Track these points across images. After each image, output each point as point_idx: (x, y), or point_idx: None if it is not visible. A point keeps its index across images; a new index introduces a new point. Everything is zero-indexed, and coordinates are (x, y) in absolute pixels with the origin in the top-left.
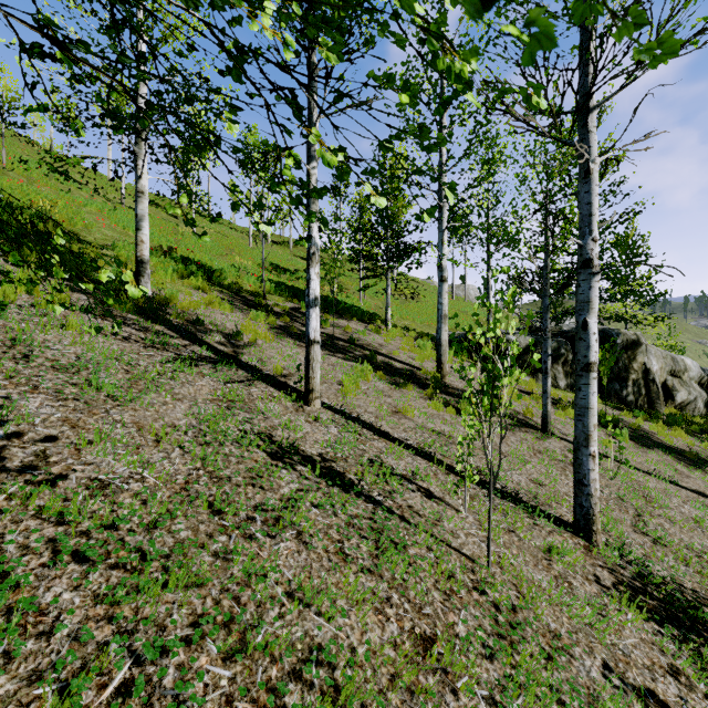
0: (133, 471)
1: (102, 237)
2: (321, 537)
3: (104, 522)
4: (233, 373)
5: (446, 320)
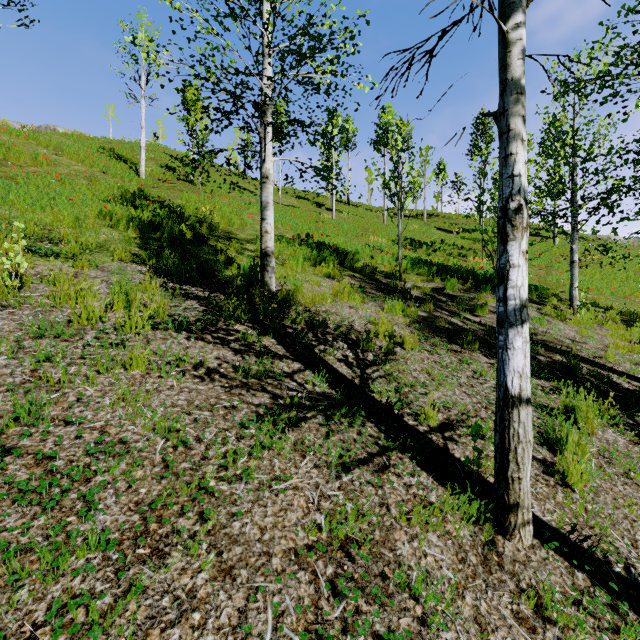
0: None
1: (251, 233)
2: None
3: None
4: (356, 433)
5: None
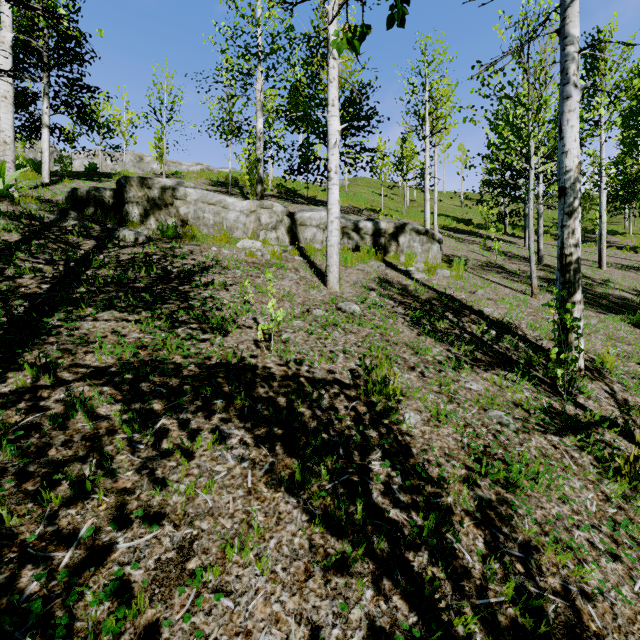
0: None
1: (477, 221)
2: None
3: None
4: None
5: None
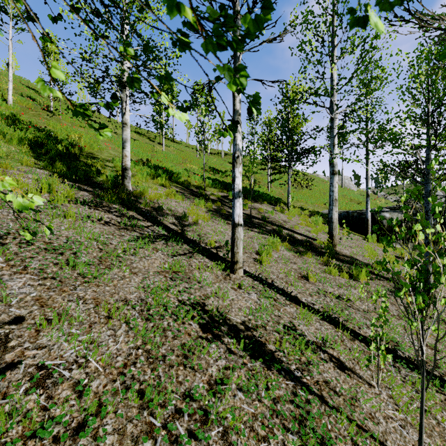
0: (79, 354)
1: (108, 155)
2: (246, 434)
3: (27, 434)
4: (179, 247)
5: (336, 203)
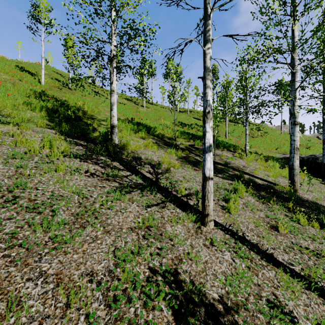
0: None
1: (104, 116)
2: None
3: None
4: (153, 196)
5: (298, 151)
